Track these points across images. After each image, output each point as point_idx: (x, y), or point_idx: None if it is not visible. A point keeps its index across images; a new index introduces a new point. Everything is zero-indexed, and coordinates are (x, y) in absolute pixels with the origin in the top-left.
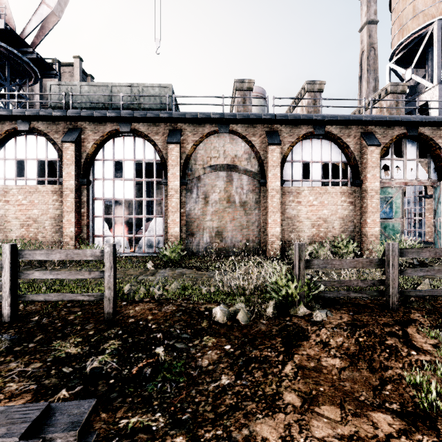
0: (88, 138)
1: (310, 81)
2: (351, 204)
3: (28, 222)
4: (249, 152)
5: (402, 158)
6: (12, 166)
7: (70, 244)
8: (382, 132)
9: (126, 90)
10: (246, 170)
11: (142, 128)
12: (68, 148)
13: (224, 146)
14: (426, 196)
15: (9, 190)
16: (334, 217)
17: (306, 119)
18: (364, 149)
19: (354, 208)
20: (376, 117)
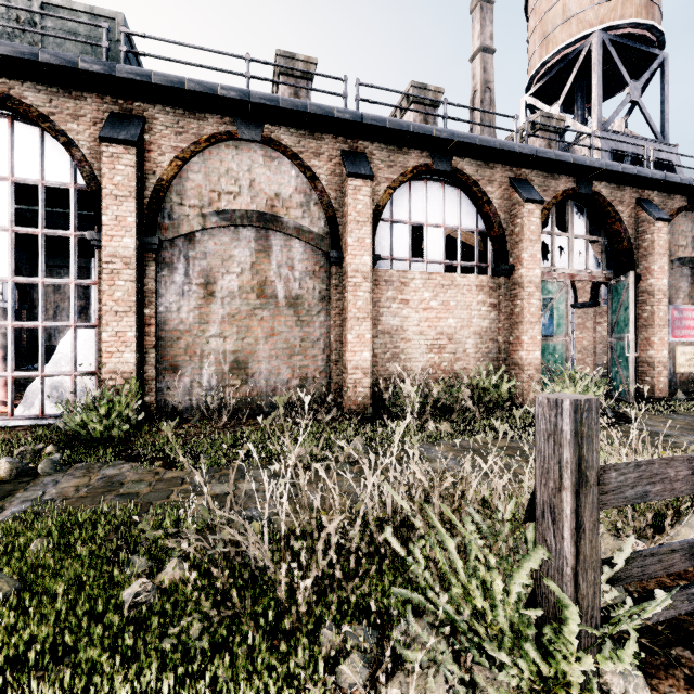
0: None
1: (418, 83)
2: (494, 309)
3: None
4: (307, 192)
5: (567, 233)
6: None
7: None
8: (542, 183)
9: None
10: (300, 229)
11: (32, 97)
12: None
13: (250, 171)
14: (576, 305)
15: None
16: (466, 333)
17: (421, 133)
18: (516, 208)
19: (499, 315)
20: (537, 149)
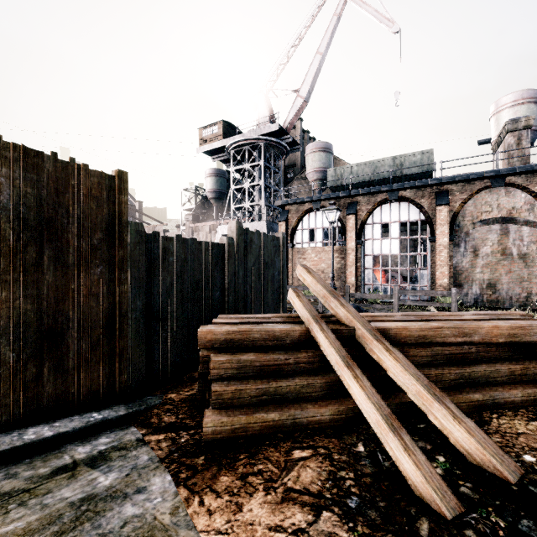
0: (362, 208)
1: None
2: None
3: (318, 272)
4: (531, 203)
5: None
6: (306, 234)
7: (351, 289)
8: None
9: (388, 162)
10: (527, 222)
11: (408, 195)
12: (350, 218)
13: (497, 200)
14: None
15: (306, 251)
16: None
17: None
18: None
19: None
20: None
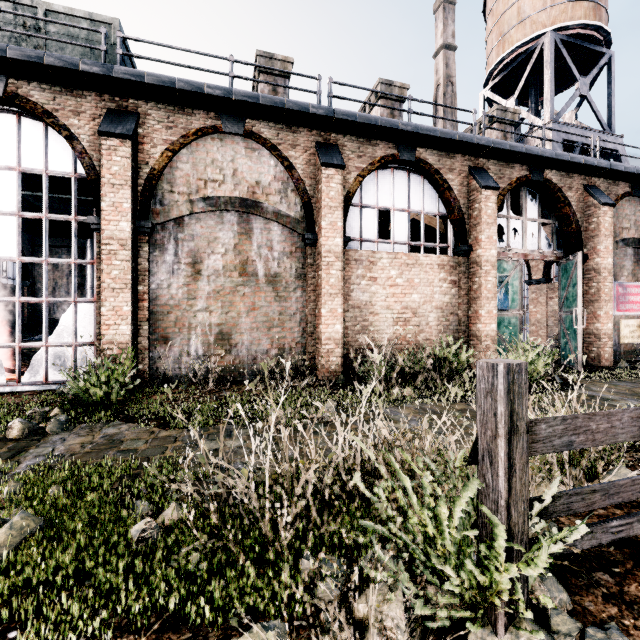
0: None
1: (386, 80)
2: (454, 285)
3: None
4: (285, 180)
5: (521, 216)
6: None
7: None
8: (498, 171)
9: None
10: (278, 214)
11: (38, 96)
12: None
13: (233, 161)
14: (530, 281)
15: None
16: (429, 307)
17: (387, 126)
18: (474, 194)
19: (459, 291)
20: (493, 141)
